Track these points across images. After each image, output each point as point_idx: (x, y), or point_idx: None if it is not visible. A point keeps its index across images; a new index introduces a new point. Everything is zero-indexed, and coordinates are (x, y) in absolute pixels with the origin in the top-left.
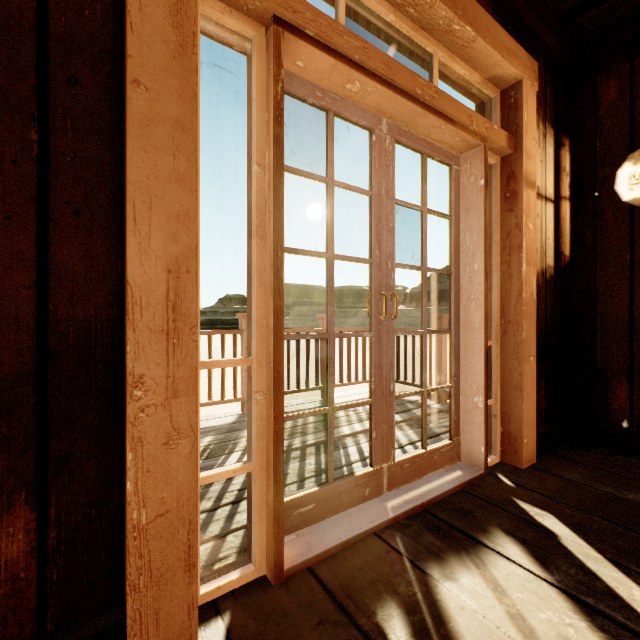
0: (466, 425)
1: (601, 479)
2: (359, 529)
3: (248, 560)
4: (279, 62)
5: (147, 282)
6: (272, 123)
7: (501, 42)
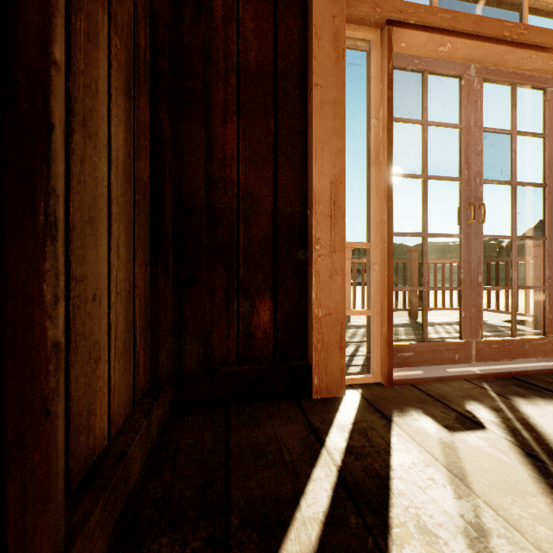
0: None
1: None
2: (450, 374)
3: (368, 373)
4: (390, 49)
5: (321, 189)
6: (385, 89)
7: None
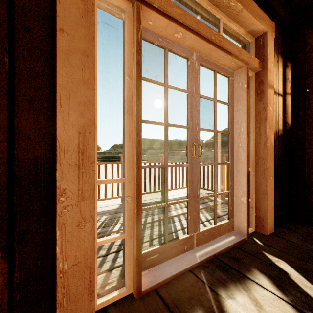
0: (237, 212)
1: (309, 241)
2: (181, 268)
3: (123, 285)
4: (139, 21)
5: (67, 138)
6: (135, 54)
7: (256, 12)
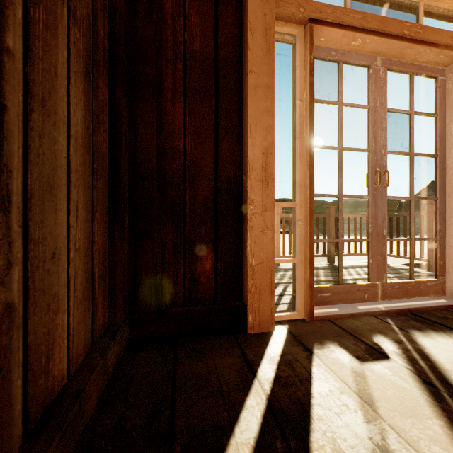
0: (451, 268)
1: None
2: (360, 311)
3: (293, 310)
4: (312, 42)
5: (254, 159)
6: (308, 76)
7: None
